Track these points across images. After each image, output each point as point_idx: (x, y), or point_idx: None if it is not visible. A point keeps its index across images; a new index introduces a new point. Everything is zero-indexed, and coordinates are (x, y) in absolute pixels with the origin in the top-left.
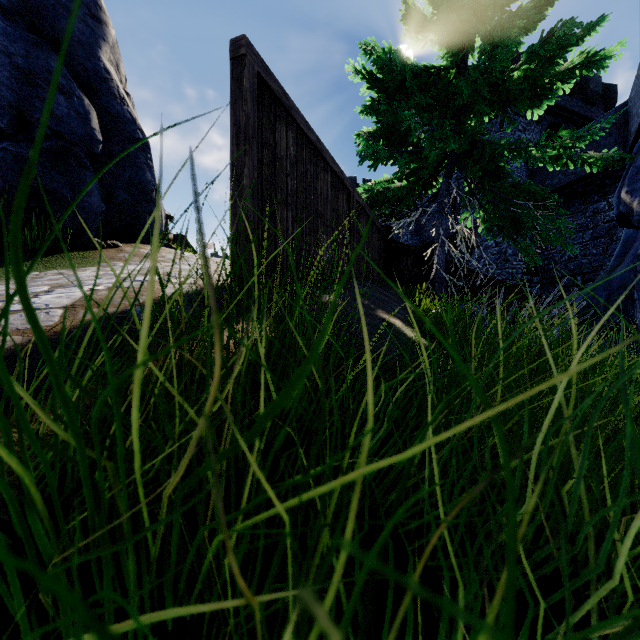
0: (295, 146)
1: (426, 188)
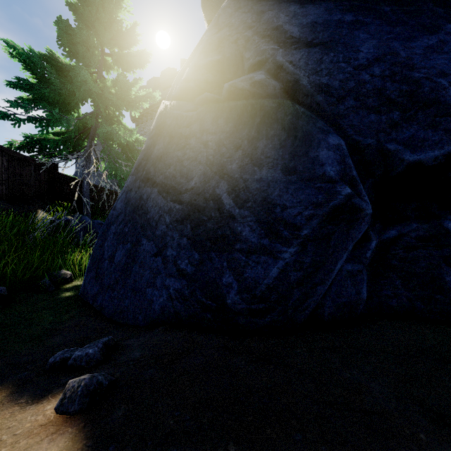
0: None
1: (81, 143)
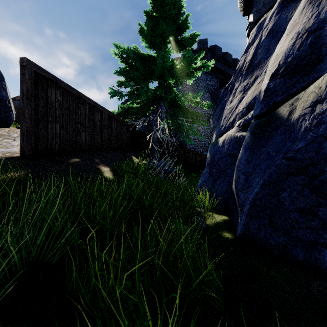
0: (62, 96)
1: (150, 108)
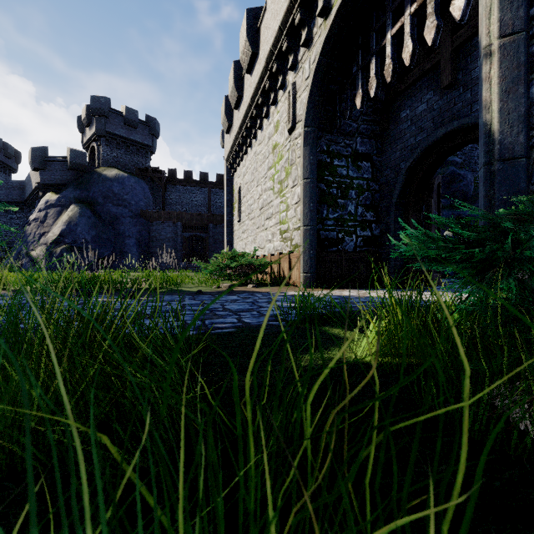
0: None
1: None
